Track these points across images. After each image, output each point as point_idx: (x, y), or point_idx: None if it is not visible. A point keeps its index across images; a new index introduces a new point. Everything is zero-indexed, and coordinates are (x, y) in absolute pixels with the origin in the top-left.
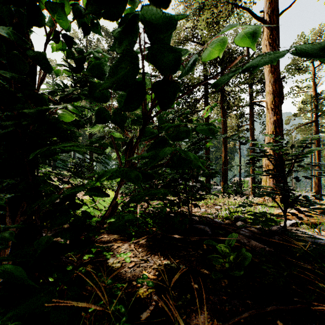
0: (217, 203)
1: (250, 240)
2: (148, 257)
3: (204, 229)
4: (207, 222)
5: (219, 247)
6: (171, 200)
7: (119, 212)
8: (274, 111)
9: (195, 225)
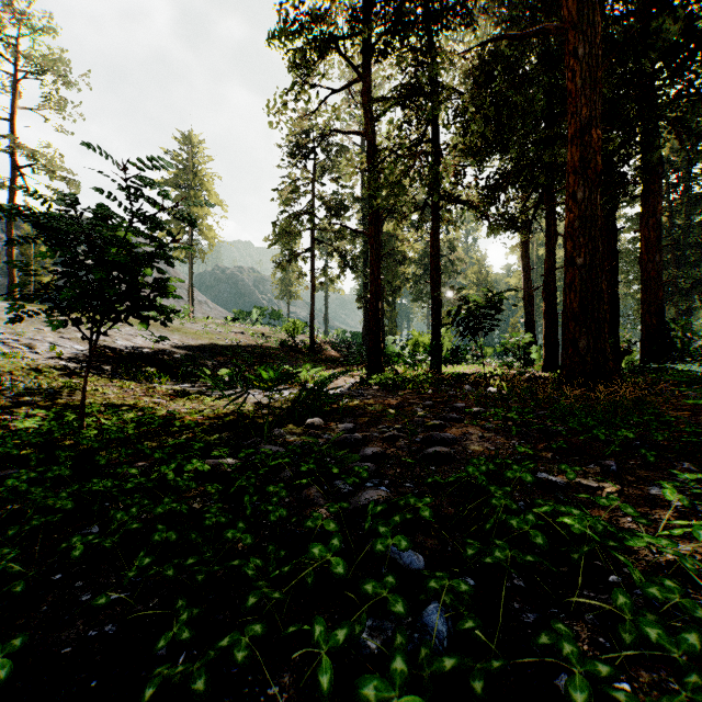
0: None
1: None
2: None
3: None
4: None
5: None
6: None
7: None
8: None
9: None
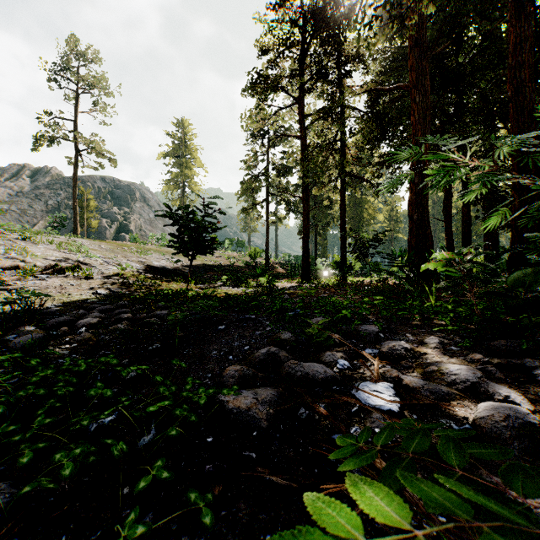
0: None
1: None
2: None
3: None
4: None
5: None
6: None
7: None
8: None
9: None
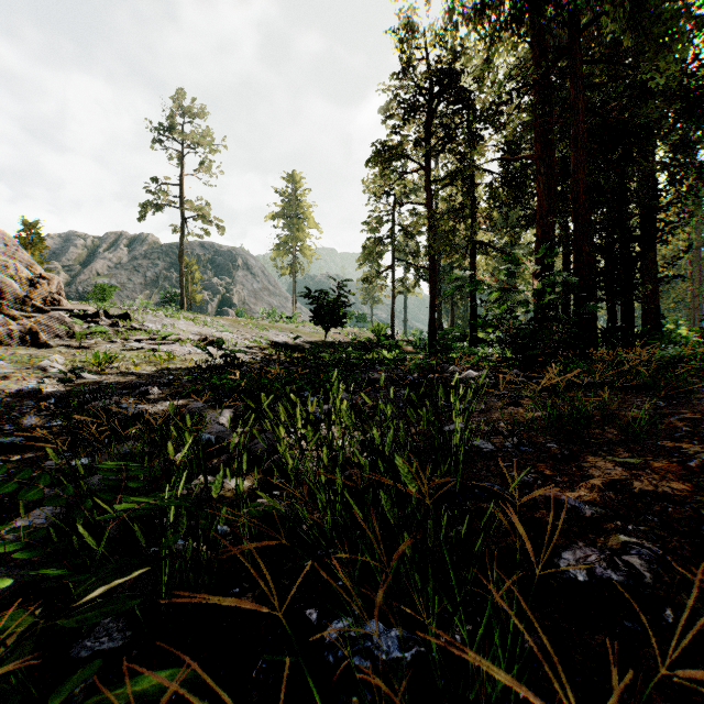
0: None
1: None
2: None
3: None
4: None
5: None
6: None
7: None
8: None
9: None
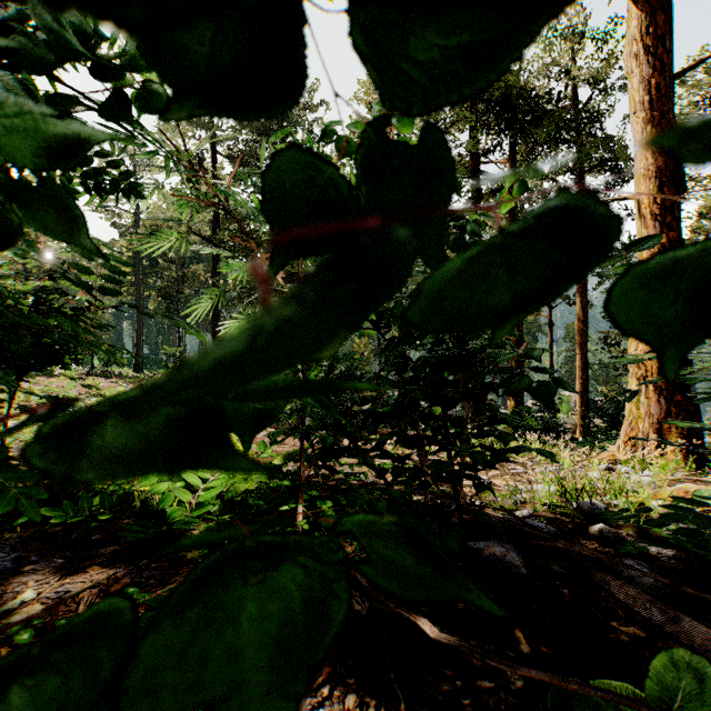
0: (512, 457)
1: (678, 618)
2: (318, 704)
3: (504, 558)
4: (505, 526)
5: (618, 705)
6: (398, 459)
7: (250, 491)
8: (663, 222)
9: (475, 542)
